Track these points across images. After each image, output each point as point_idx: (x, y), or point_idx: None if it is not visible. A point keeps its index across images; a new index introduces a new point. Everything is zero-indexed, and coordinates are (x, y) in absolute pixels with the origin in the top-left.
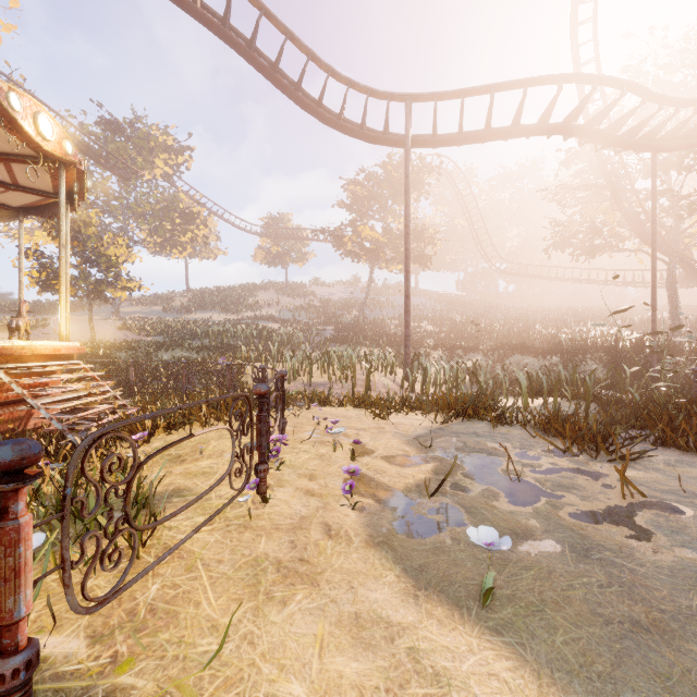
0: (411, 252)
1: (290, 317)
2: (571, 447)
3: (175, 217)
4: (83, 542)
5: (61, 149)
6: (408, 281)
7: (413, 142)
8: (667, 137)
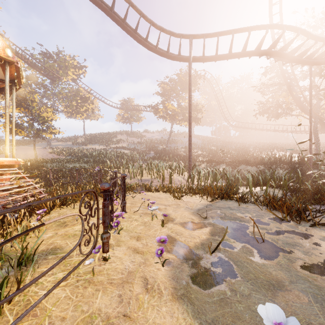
0: None
1: (133, 147)
2: (287, 217)
3: (78, 99)
4: None
5: (4, 53)
6: (191, 128)
7: (193, 59)
8: (318, 58)
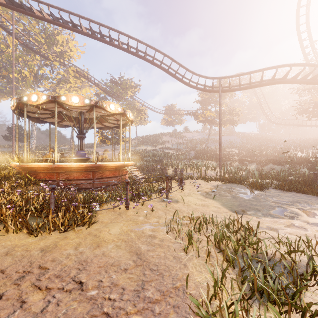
0: (227, 119)
1: (176, 147)
2: (251, 188)
3: (134, 111)
4: (169, 186)
5: (131, 118)
6: (220, 139)
7: (222, 91)
8: None
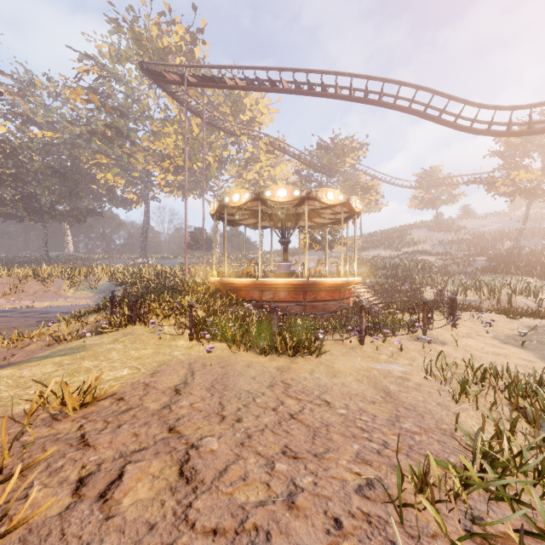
0: None
1: (442, 250)
2: None
3: (358, 191)
4: (428, 317)
5: (358, 208)
6: None
7: None
8: None
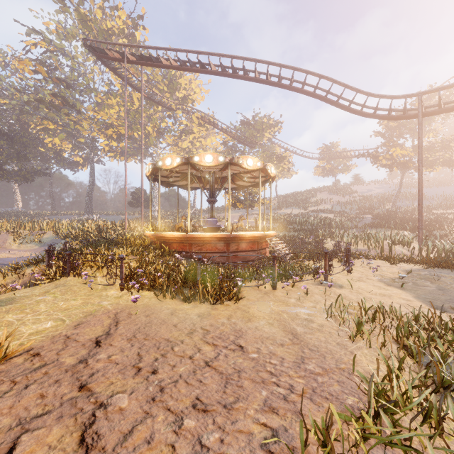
0: (439, 158)
1: (339, 209)
2: None
3: (274, 160)
4: (329, 265)
5: (273, 174)
6: (419, 196)
7: (424, 114)
8: None
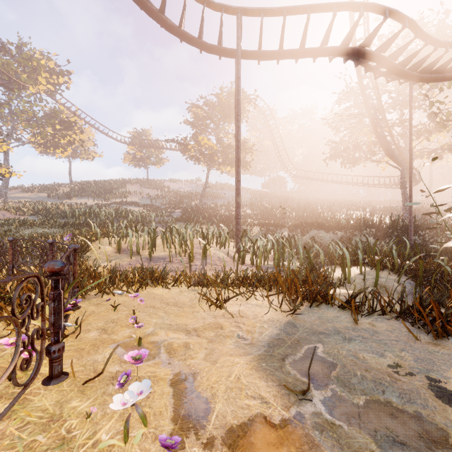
0: None
1: (149, 203)
2: None
3: (56, 123)
4: None
5: None
6: (239, 168)
7: (242, 53)
8: (424, 71)
